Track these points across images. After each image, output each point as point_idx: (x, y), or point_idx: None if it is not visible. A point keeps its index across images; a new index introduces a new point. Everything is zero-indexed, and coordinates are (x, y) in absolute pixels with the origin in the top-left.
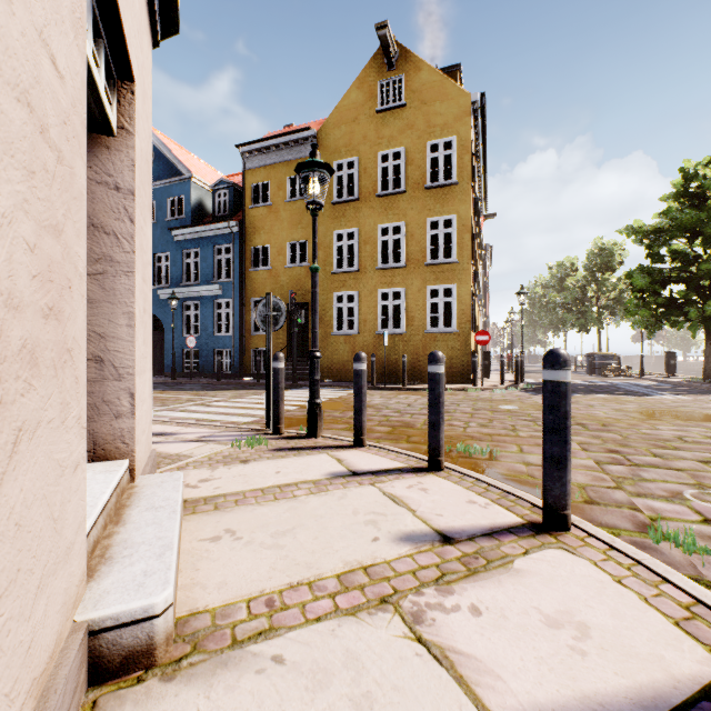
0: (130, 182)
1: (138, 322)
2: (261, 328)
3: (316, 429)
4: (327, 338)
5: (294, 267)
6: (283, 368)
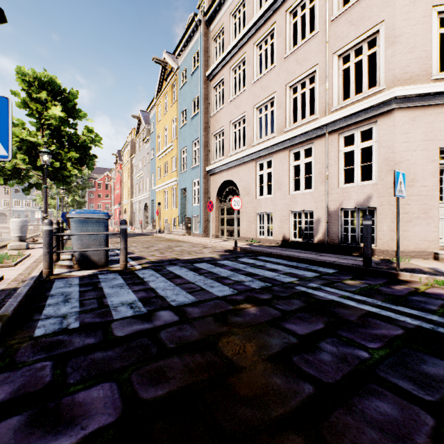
0: None
1: None
2: None
3: None
4: None
5: None
6: None
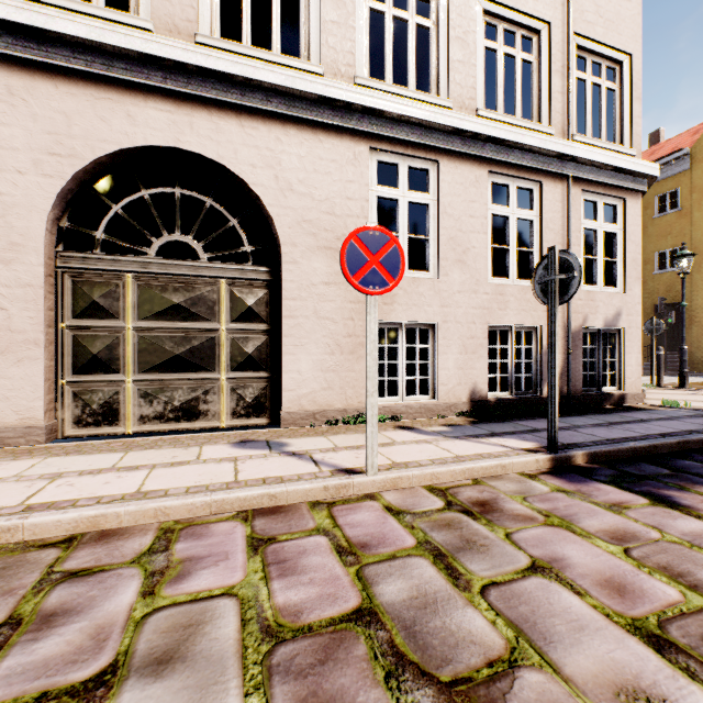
0: None
1: None
2: (647, 334)
3: (683, 384)
4: (702, 333)
5: (663, 273)
6: (662, 354)
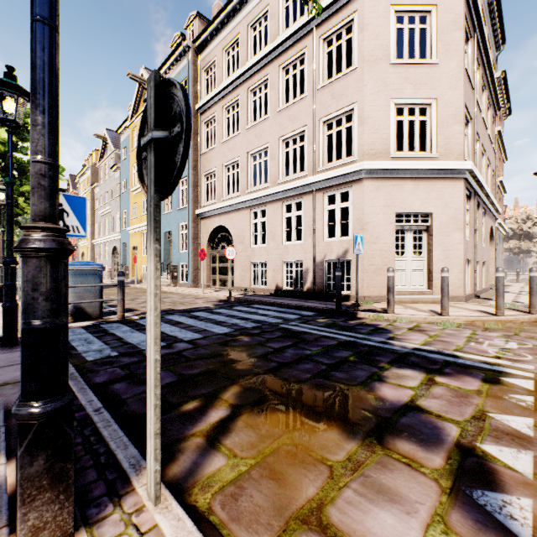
0: (432, 233)
1: (435, 262)
2: None
3: None
4: None
5: None
6: None
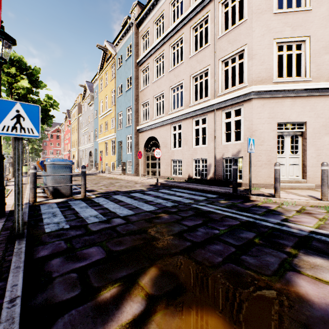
0: (306, 137)
1: (309, 158)
2: None
3: None
4: None
5: None
6: None
